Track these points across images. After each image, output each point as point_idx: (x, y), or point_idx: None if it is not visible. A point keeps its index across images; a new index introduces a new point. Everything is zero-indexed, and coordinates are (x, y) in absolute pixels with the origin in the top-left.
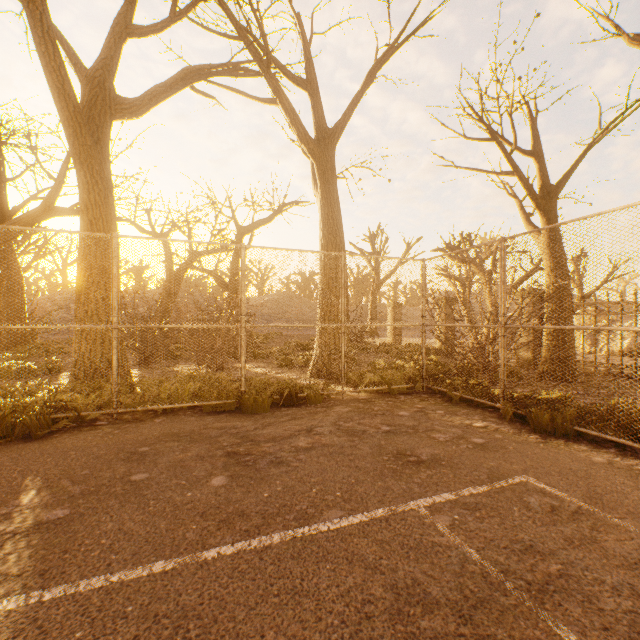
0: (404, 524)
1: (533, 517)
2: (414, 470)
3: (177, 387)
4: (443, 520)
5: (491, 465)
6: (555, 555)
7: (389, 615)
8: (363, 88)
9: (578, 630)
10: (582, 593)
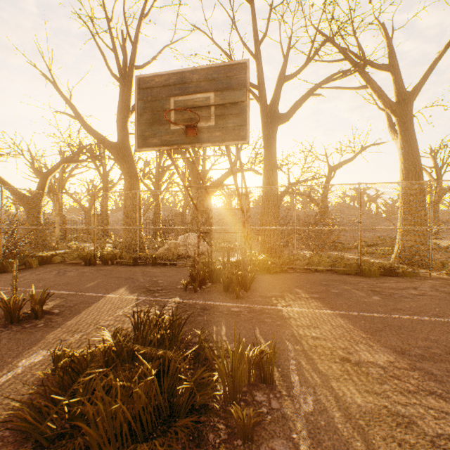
0: None
1: None
2: None
3: (318, 259)
4: None
5: None
6: None
7: None
8: (440, 55)
9: None
10: None
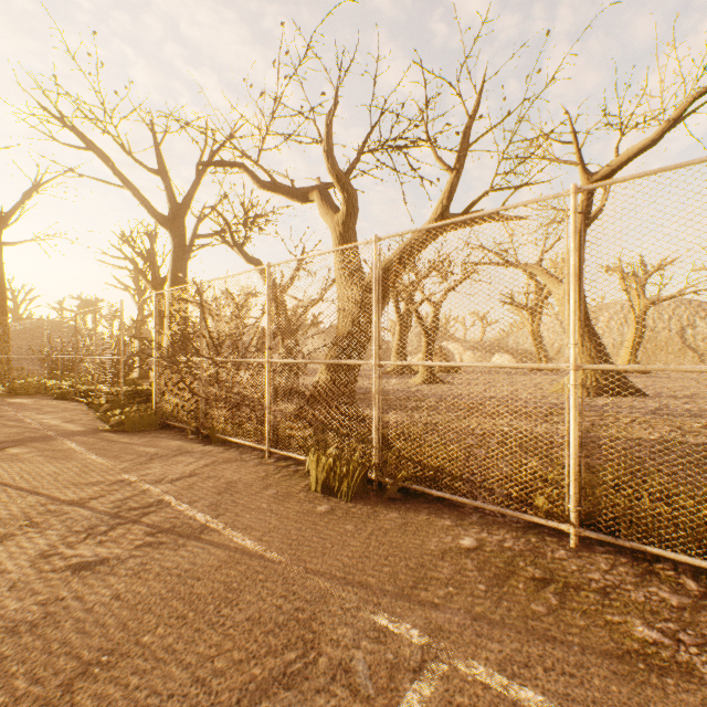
0: None
1: None
2: None
3: None
4: None
5: None
6: None
7: None
8: (22, 201)
9: None
10: None
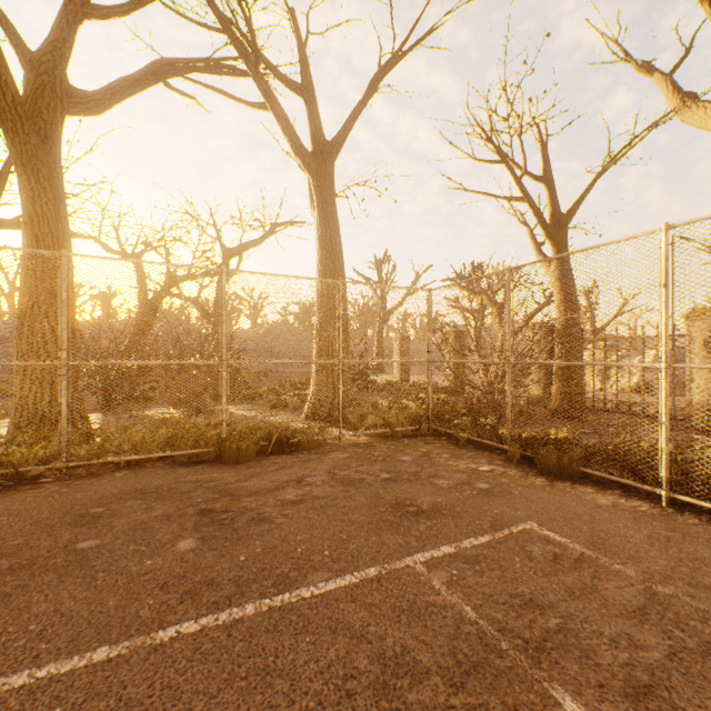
0: (398, 583)
1: (535, 567)
2: (413, 522)
3: (145, 434)
4: (440, 576)
5: (495, 512)
6: (555, 608)
7: (373, 691)
8: (365, 98)
9: (574, 689)
10: (580, 648)
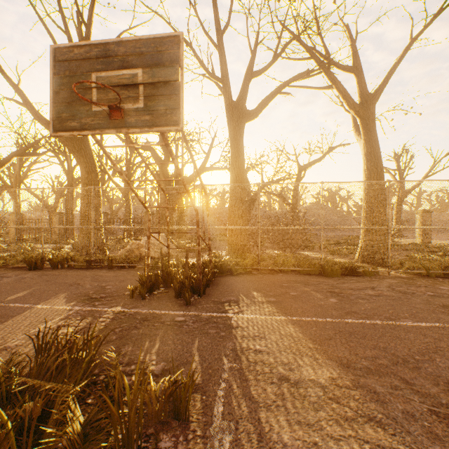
0: None
1: None
2: None
3: (283, 260)
4: None
5: None
6: None
7: None
8: (400, 59)
9: None
10: None
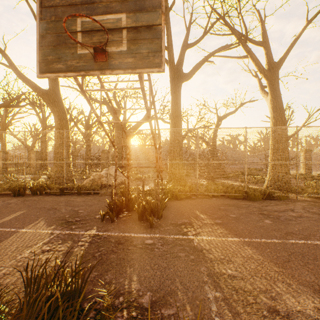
0: None
1: None
2: None
3: (214, 187)
4: None
5: None
6: None
7: None
8: (299, 36)
9: None
10: None
